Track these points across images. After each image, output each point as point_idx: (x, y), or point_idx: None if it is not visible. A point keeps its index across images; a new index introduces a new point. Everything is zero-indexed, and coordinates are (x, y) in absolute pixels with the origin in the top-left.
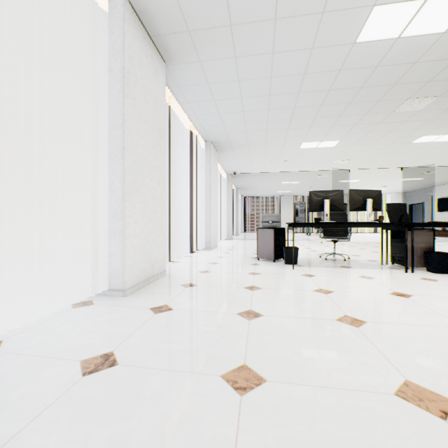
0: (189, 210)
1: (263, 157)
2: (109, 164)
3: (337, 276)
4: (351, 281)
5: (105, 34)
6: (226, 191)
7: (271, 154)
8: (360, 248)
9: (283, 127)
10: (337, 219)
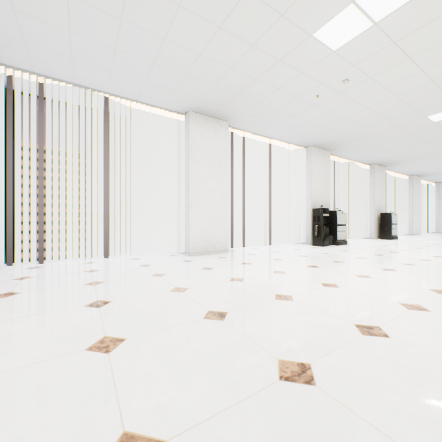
0: (425, 215)
1: None
2: (408, 209)
3: None
4: None
5: (407, 183)
6: None
7: None
8: None
9: None
10: None
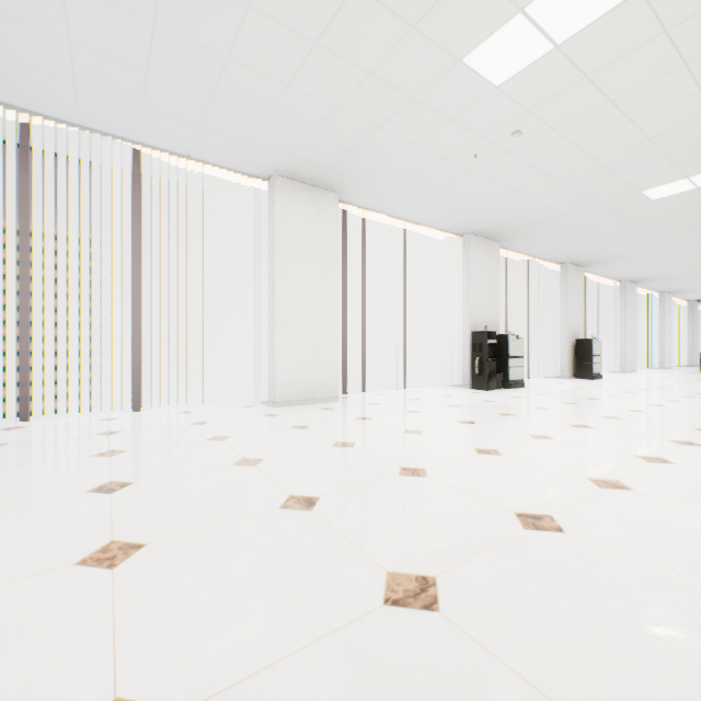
0: (643, 341)
1: None
2: (619, 332)
3: None
4: None
5: (617, 292)
6: (686, 318)
7: None
8: None
9: None
10: None
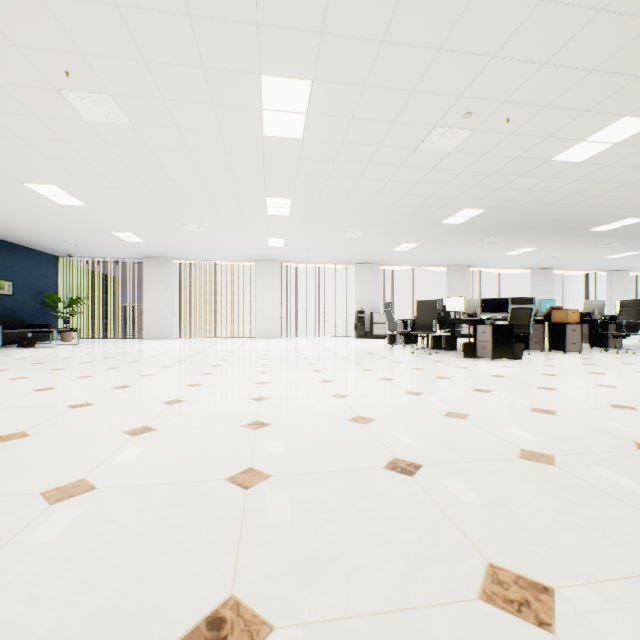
0: None
1: None
2: None
3: None
4: None
5: (529, 277)
6: None
7: None
8: None
9: None
10: None
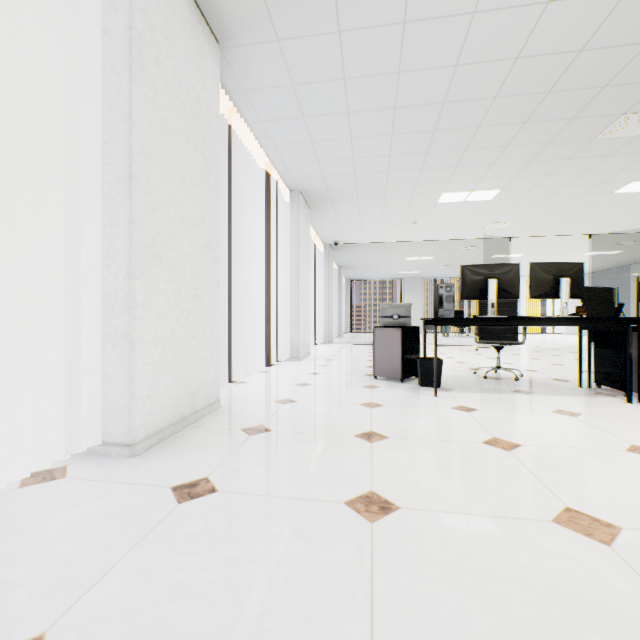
0: (265, 298)
1: (380, 218)
2: (104, 209)
3: (516, 411)
4: (544, 422)
5: None
6: (323, 270)
7: (393, 212)
8: (531, 357)
9: (414, 167)
10: (501, 312)
